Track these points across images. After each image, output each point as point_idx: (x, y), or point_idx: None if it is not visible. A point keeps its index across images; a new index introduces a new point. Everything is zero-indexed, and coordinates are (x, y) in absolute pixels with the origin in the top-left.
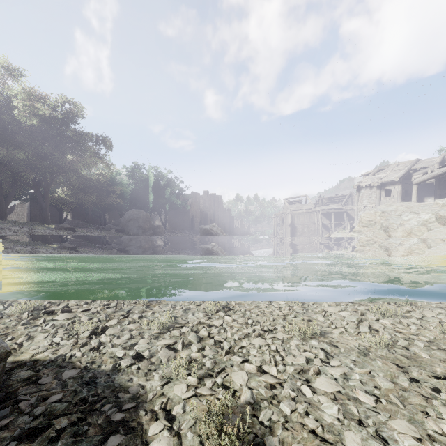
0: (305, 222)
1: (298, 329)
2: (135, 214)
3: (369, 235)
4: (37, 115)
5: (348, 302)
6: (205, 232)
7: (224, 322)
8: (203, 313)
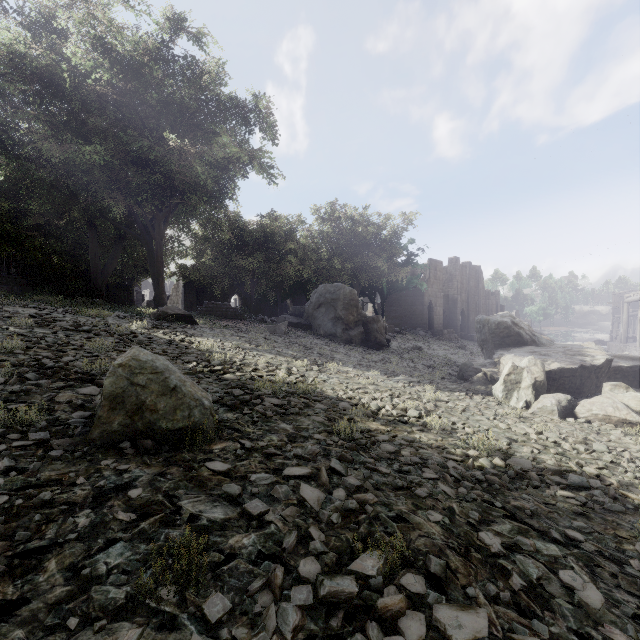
0: None
1: None
2: (329, 292)
3: None
4: (111, 52)
5: None
6: (498, 331)
7: None
8: None
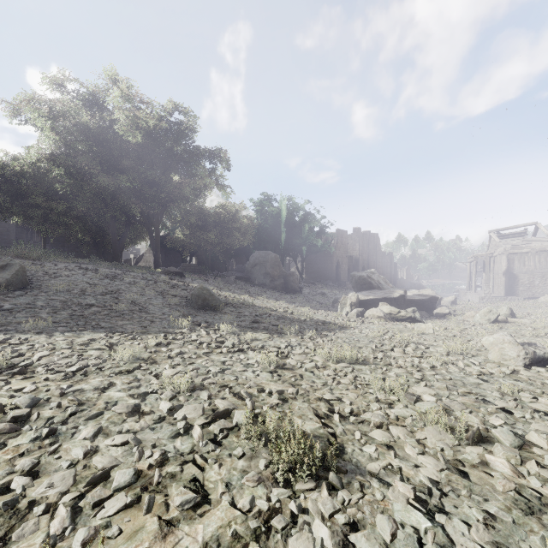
0: (537, 268)
1: None
2: (261, 256)
3: None
4: (140, 128)
5: None
6: (359, 281)
7: None
8: None
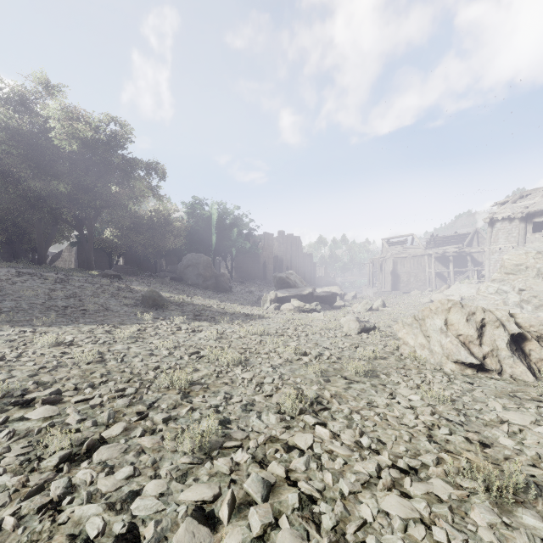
0: (412, 269)
1: (482, 478)
2: (194, 259)
3: (518, 285)
4: (77, 138)
5: (535, 400)
6: (280, 281)
7: (316, 439)
8: (277, 415)
